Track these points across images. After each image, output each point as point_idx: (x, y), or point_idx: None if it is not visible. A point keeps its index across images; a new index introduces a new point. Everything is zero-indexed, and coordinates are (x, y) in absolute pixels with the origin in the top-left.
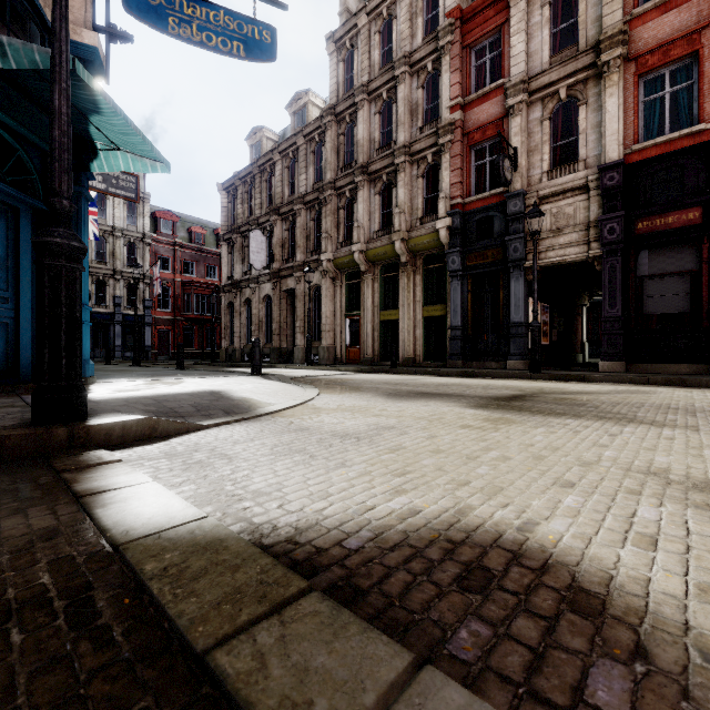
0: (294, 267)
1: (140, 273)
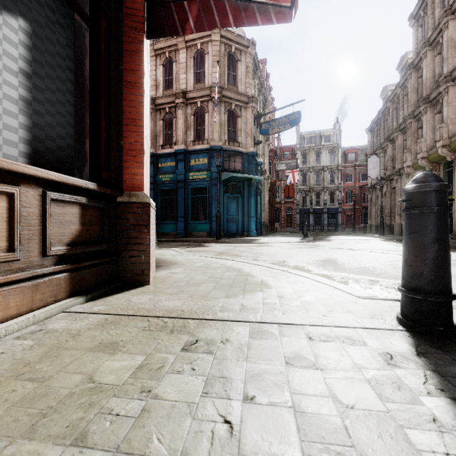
0: (393, 174)
1: (335, 186)
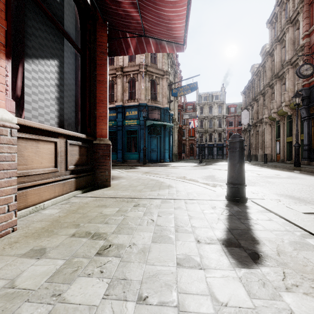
0: (257, 122)
1: (222, 129)
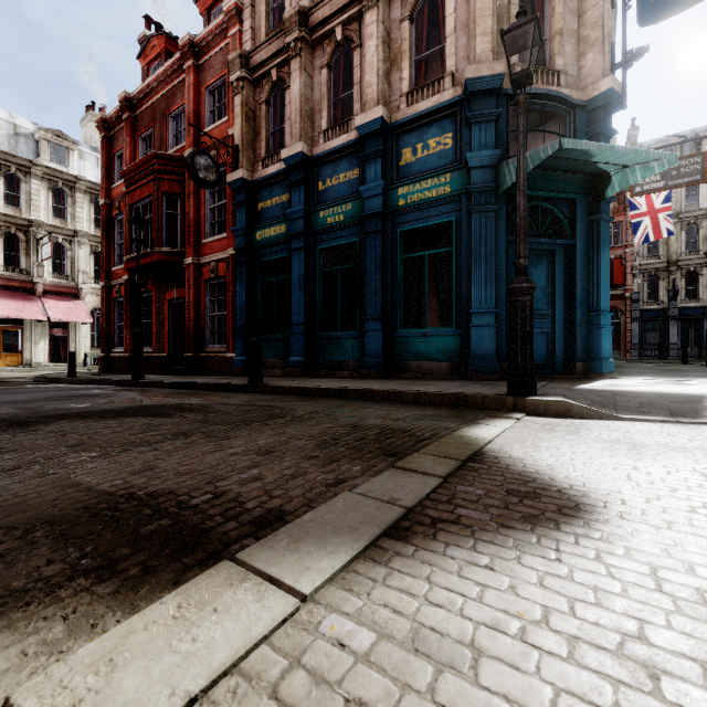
0: None
1: None
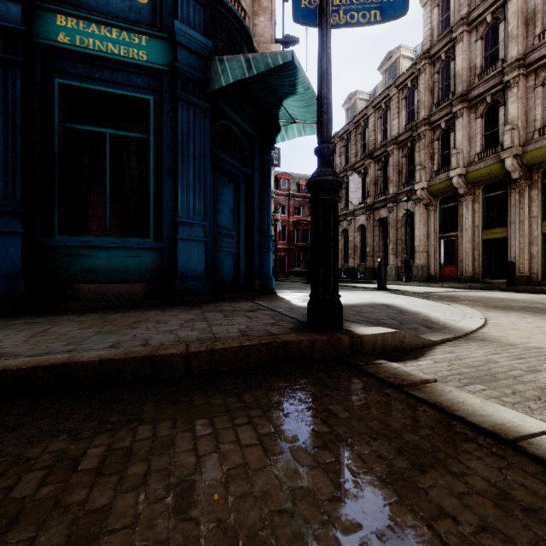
0: (387, 199)
1: None
